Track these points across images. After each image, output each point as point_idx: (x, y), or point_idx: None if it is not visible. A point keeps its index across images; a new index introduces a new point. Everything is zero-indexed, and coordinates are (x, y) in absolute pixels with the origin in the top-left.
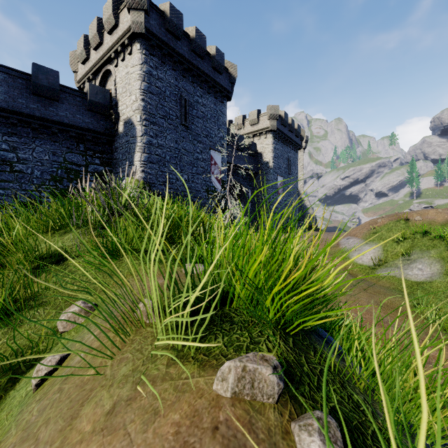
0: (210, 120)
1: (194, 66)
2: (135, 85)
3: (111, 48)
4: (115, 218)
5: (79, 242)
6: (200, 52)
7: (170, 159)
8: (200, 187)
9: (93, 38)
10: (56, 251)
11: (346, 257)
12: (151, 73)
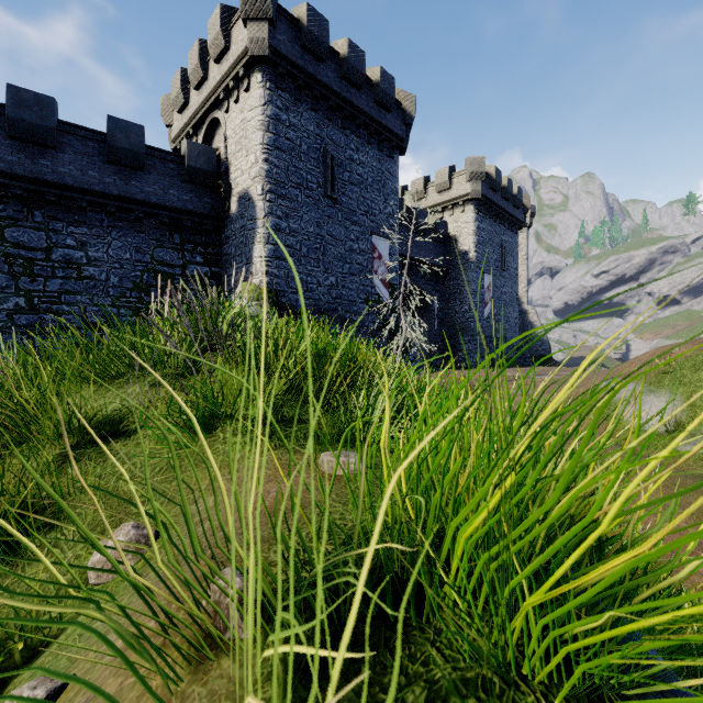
0: (371, 187)
1: (347, 102)
2: (254, 138)
3: (220, 85)
4: (212, 356)
5: (148, 400)
6: (356, 79)
7: (308, 253)
8: (356, 295)
9: (193, 71)
10: (109, 416)
11: (611, 415)
12: (279, 118)
